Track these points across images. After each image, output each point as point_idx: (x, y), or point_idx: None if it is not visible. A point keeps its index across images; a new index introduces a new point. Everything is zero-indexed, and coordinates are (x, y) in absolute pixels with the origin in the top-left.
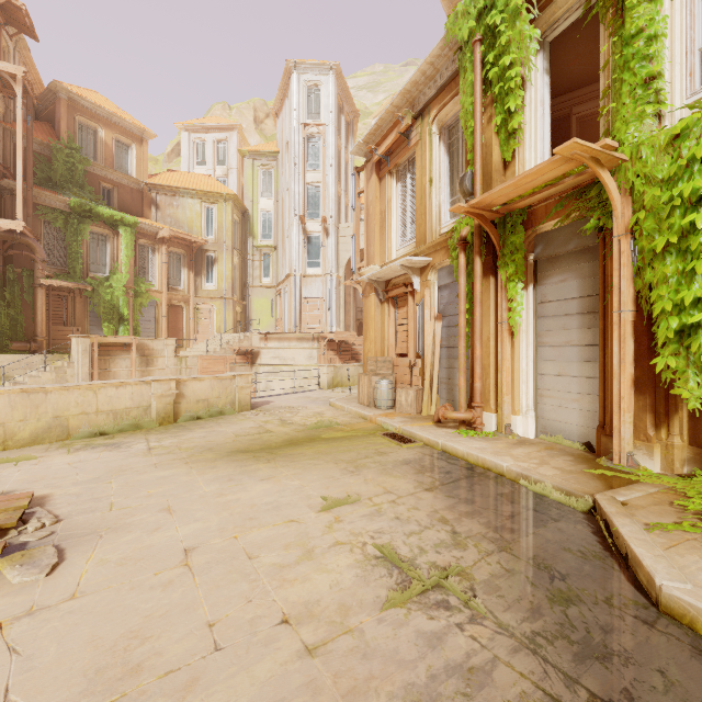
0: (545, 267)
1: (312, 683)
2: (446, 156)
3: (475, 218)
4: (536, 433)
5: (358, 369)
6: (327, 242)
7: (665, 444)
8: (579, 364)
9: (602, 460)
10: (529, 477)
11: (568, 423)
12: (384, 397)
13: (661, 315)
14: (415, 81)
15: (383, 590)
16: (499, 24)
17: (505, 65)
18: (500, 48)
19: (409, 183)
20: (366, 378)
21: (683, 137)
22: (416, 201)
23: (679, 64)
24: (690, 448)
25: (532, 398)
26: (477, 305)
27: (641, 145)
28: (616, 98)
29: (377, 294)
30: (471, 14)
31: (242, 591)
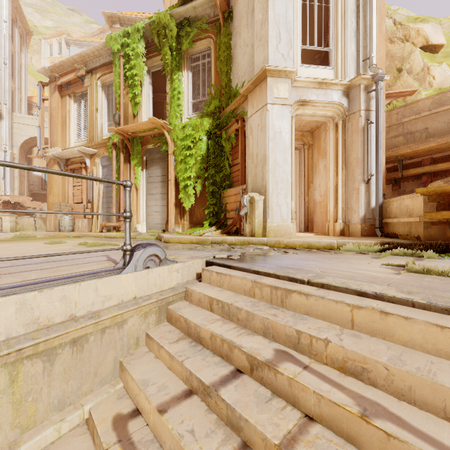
0: (150, 162)
1: (67, 251)
2: (106, 100)
3: (120, 135)
4: (147, 230)
5: (37, 220)
6: (0, 124)
7: (183, 224)
8: (161, 201)
9: (166, 232)
10: (140, 235)
11: (158, 224)
12: (67, 224)
13: (181, 181)
14: (87, 53)
15: (85, 247)
16: (131, 55)
17: (134, 73)
18: (132, 65)
19: (83, 106)
20: (53, 215)
21: (185, 127)
22: (88, 117)
23: (186, 104)
24: (189, 224)
25: (145, 216)
26: (121, 175)
27: (176, 126)
28: (170, 107)
29: (60, 166)
30: (118, 42)
31: (24, 250)
